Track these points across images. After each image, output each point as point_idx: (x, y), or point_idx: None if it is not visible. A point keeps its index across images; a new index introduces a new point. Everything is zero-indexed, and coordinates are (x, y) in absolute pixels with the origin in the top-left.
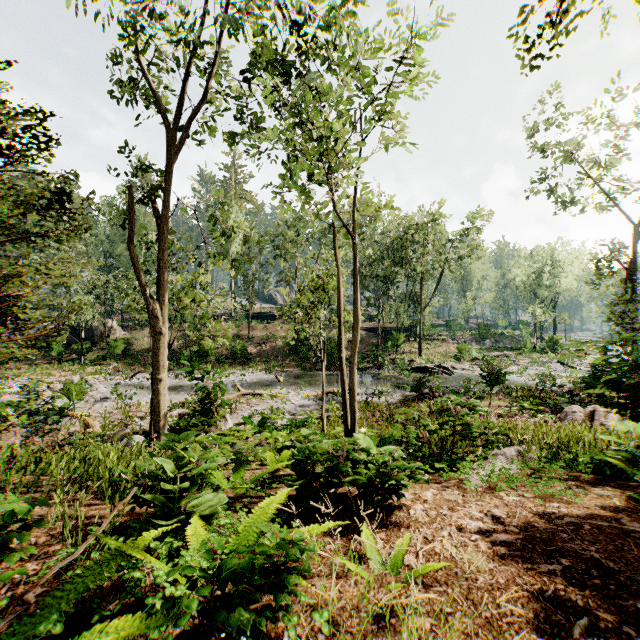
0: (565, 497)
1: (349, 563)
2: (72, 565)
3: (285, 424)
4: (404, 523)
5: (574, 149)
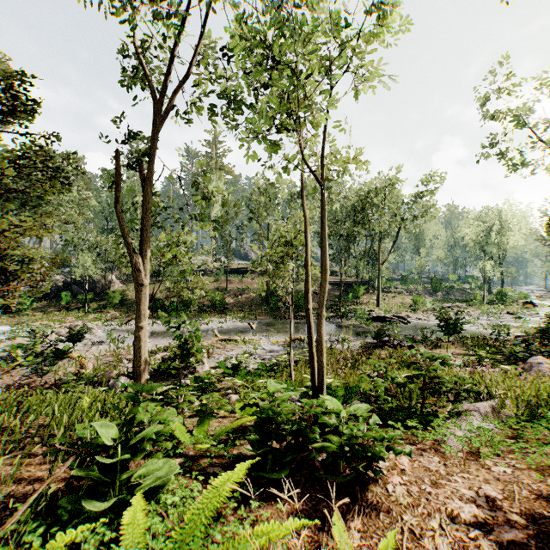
0: None
1: None
2: None
3: (256, 368)
4: (382, 505)
5: (525, 115)
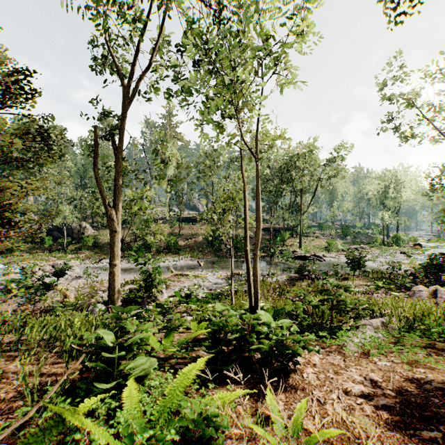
0: (427, 363)
1: (257, 427)
2: (29, 421)
3: (204, 297)
4: (299, 386)
5: (414, 98)
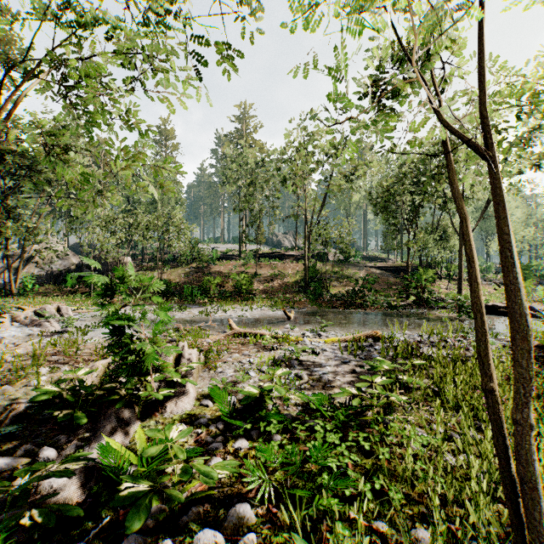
0: None
1: None
2: None
3: (305, 405)
4: None
5: None
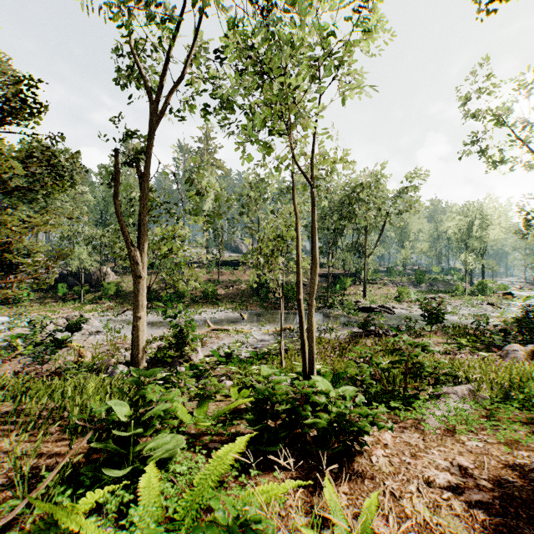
0: (531, 444)
1: (312, 530)
2: (18, 518)
3: (248, 356)
4: (367, 473)
5: (504, 114)
